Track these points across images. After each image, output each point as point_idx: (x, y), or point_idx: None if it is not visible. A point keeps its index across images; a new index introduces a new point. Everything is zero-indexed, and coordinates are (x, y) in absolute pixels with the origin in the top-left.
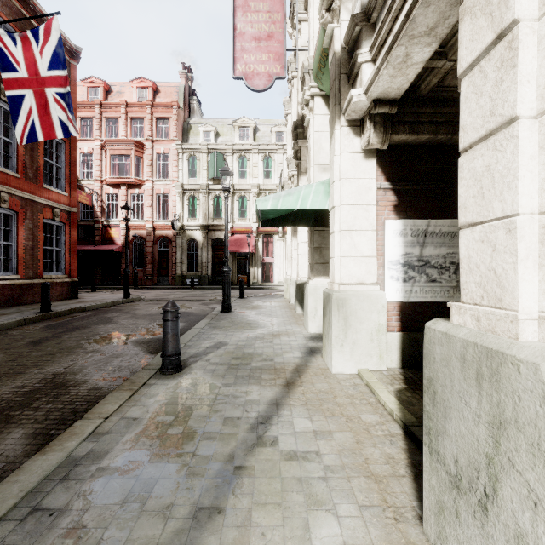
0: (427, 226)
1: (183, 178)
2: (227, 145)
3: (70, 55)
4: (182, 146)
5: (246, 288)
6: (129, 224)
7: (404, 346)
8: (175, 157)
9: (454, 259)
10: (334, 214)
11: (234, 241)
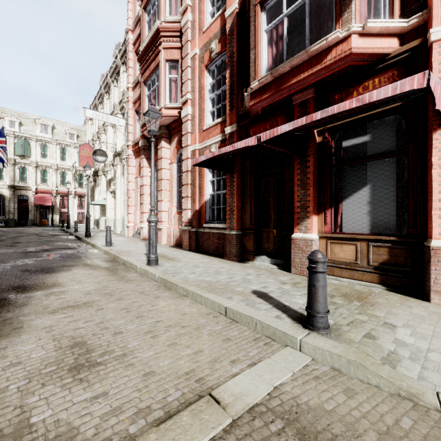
0: None
1: None
2: (32, 135)
3: None
4: None
5: (51, 226)
6: None
7: None
8: None
9: None
10: (107, 206)
11: (39, 198)
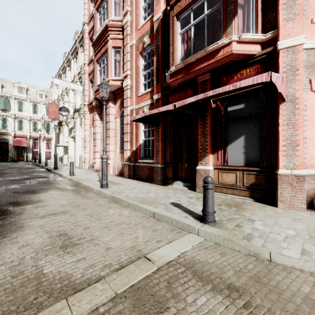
0: None
1: None
2: (11, 95)
3: None
4: None
5: (26, 162)
6: None
7: None
8: None
9: None
10: (69, 147)
11: (16, 141)
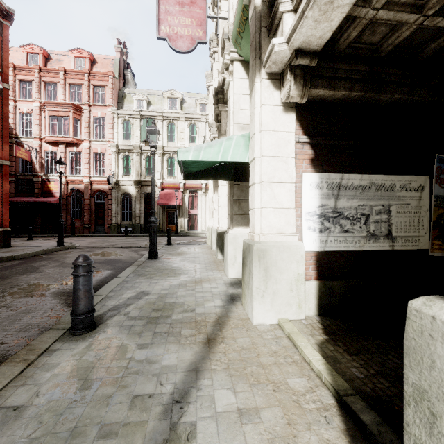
0: (341, 179)
1: (118, 139)
2: (158, 112)
3: (2, 15)
4: (117, 112)
5: (174, 235)
6: (68, 178)
7: (321, 294)
8: (111, 120)
9: (364, 211)
10: (254, 165)
11: (164, 195)
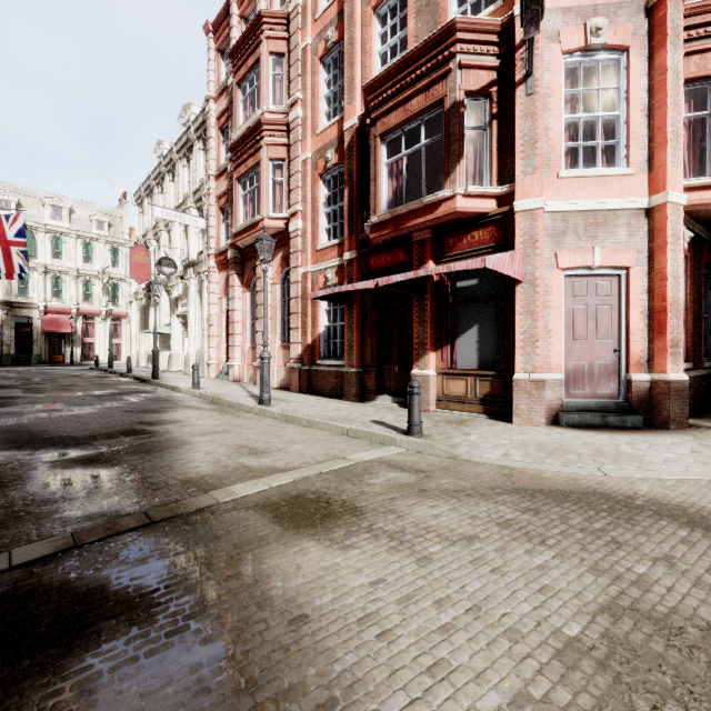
0: None
1: None
2: (39, 223)
3: None
4: None
5: (70, 365)
6: None
7: None
8: None
9: None
10: (172, 335)
11: (50, 321)
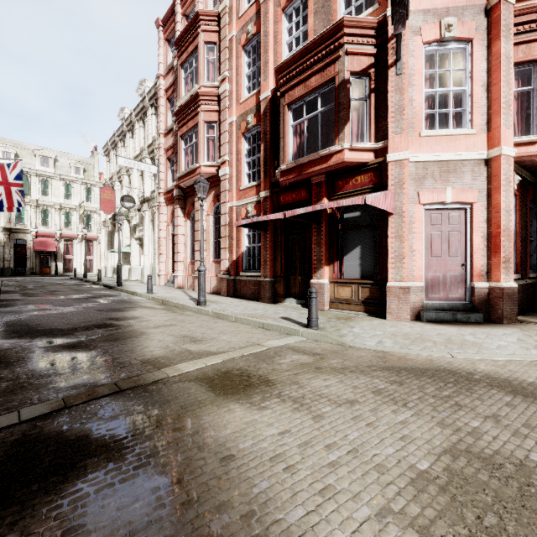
0: None
1: None
2: (31, 169)
3: None
4: None
5: (55, 276)
6: None
7: None
8: None
9: None
10: (132, 253)
11: (40, 242)
